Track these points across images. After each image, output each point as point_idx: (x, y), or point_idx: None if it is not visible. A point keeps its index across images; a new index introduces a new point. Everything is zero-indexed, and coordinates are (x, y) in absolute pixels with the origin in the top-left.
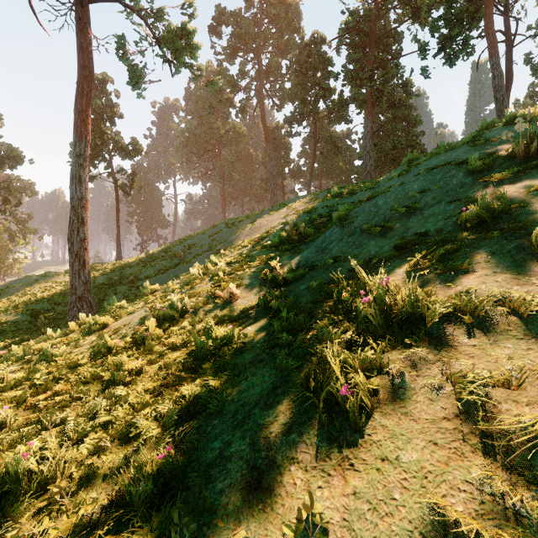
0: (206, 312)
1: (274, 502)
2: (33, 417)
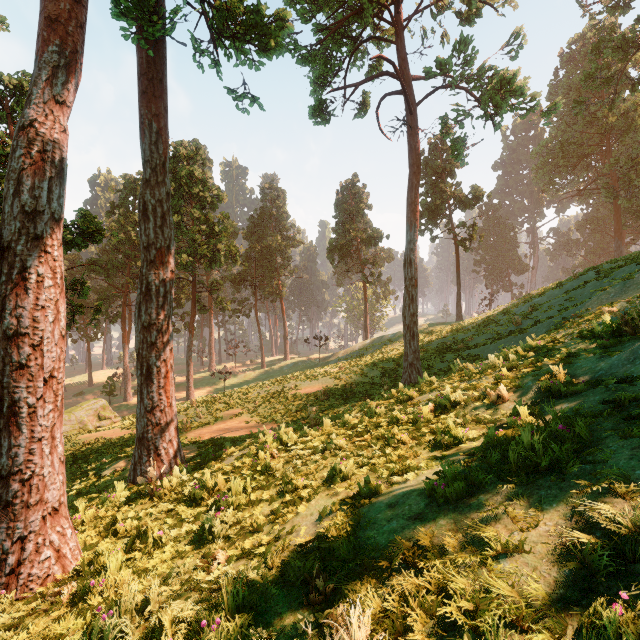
0: (473, 408)
1: (393, 513)
2: (352, 448)
